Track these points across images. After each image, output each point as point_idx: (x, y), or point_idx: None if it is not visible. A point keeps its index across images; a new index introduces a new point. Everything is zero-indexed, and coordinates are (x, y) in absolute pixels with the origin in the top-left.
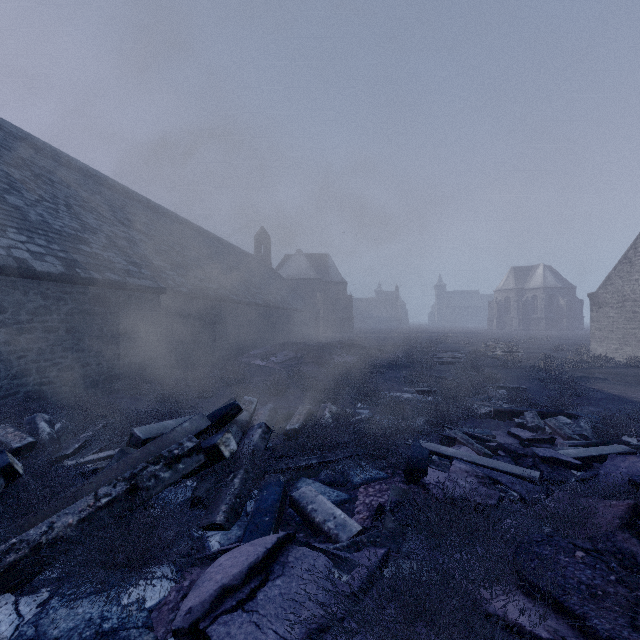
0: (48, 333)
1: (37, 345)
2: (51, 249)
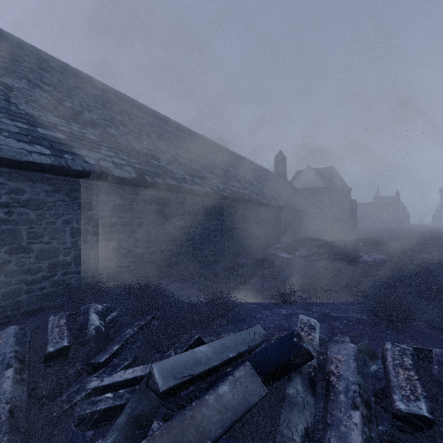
0: (125, 227)
1: (117, 236)
2: (130, 162)
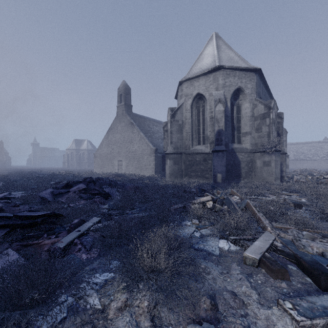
0: None
1: None
2: None
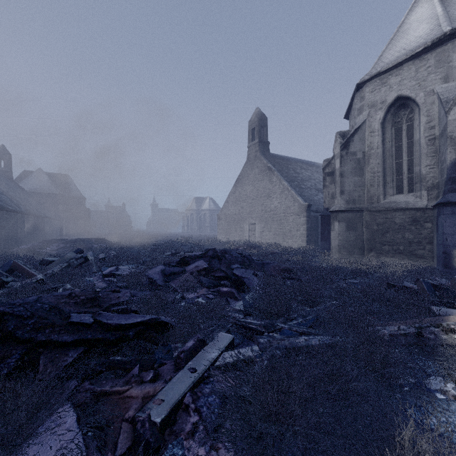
0: None
1: None
2: None
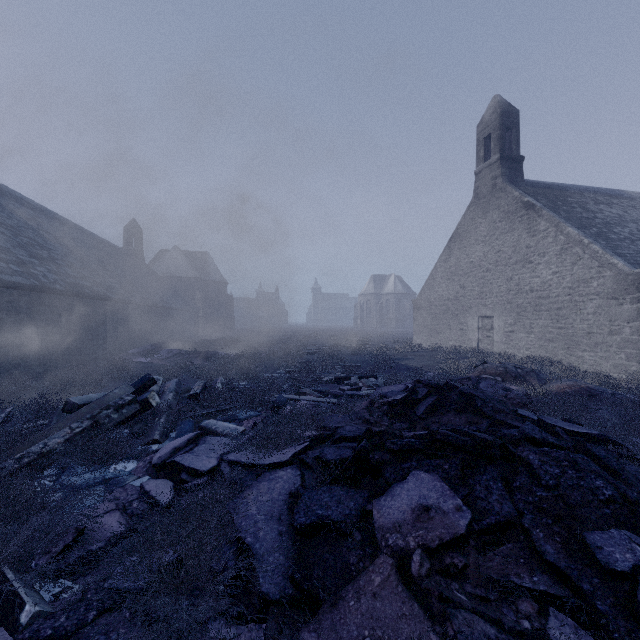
0: None
1: None
2: None
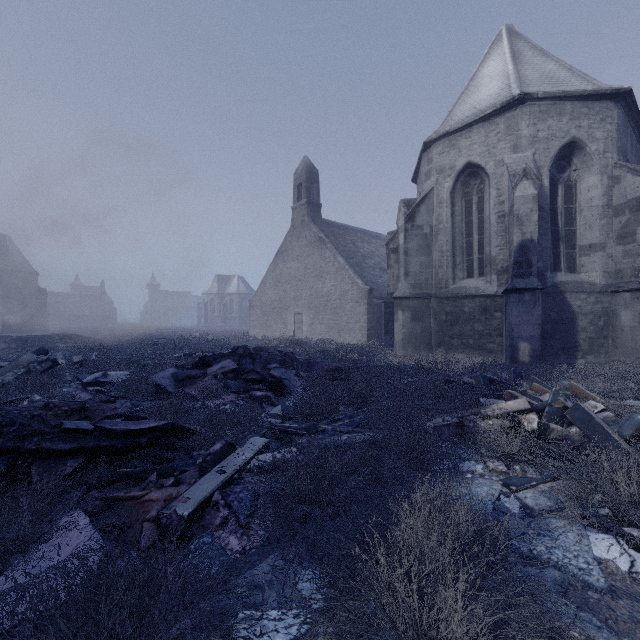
0: None
1: None
2: None
